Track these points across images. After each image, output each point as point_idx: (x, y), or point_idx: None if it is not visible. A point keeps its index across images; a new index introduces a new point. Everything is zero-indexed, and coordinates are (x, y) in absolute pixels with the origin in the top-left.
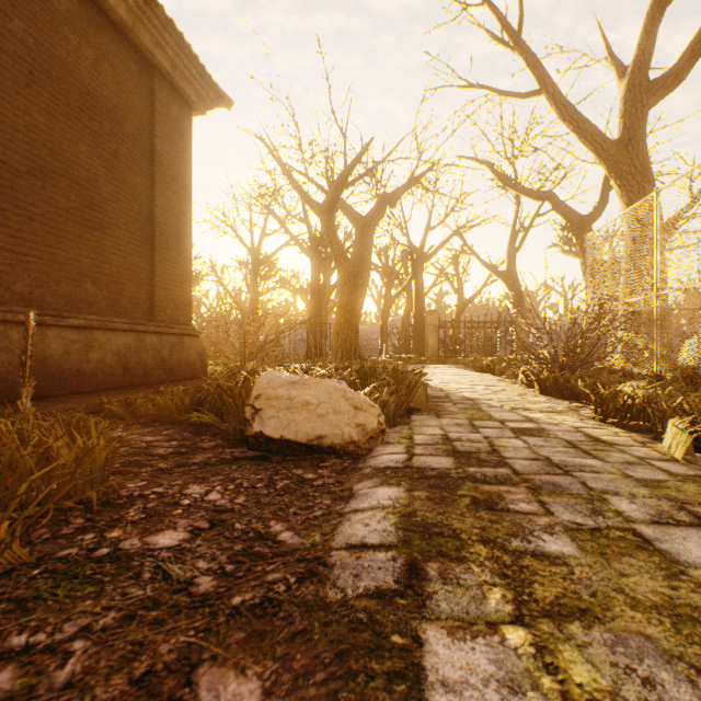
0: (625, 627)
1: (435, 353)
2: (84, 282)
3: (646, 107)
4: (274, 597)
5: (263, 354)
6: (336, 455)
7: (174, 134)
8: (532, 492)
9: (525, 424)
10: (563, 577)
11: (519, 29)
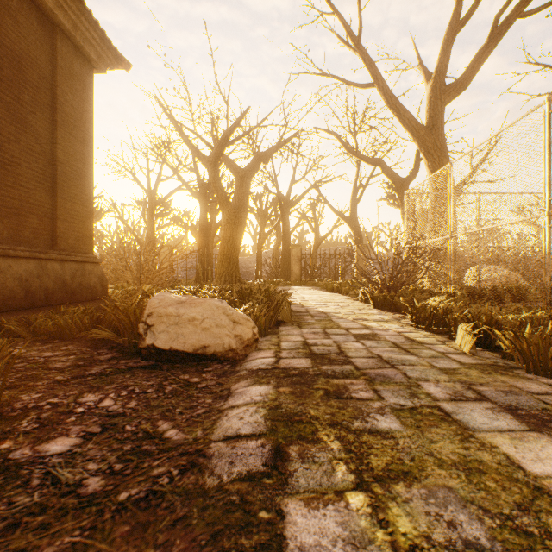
0: (435, 482)
1: (298, 278)
2: None
3: (444, 104)
4: (158, 489)
5: (158, 279)
6: (218, 361)
7: (76, 86)
8: (369, 382)
9: (363, 331)
10: (391, 448)
11: (359, 36)
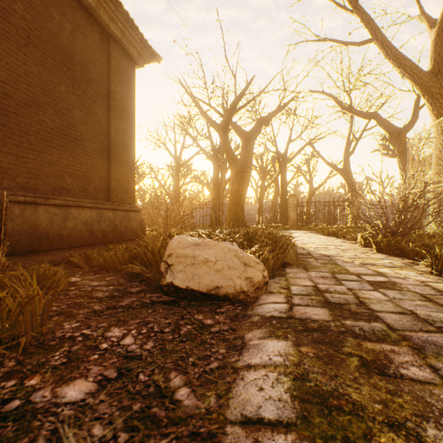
0: None
1: (295, 223)
2: (64, 175)
3: None
4: None
5: (182, 223)
6: (230, 301)
7: (123, 79)
8: (417, 353)
9: (377, 277)
10: None
11: None
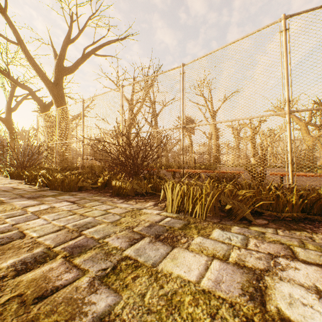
0: None
1: None
2: None
3: (63, 75)
4: None
5: None
6: None
7: None
8: None
9: None
10: None
11: (6, 9)
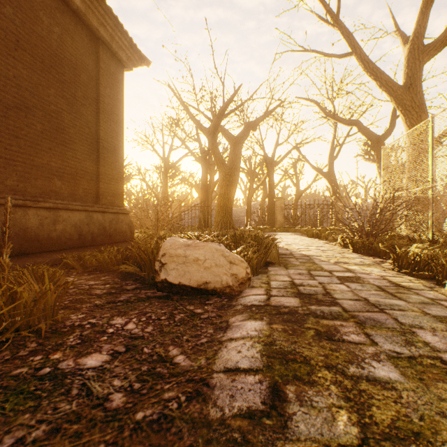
0: None
1: (281, 225)
2: (53, 178)
3: (422, 63)
4: (168, 414)
5: (170, 225)
6: (217, 295)
7: (112, 82)
8: (359, 326)
9: (346, 273)
10: (394, 401)
11: (338, 12)
